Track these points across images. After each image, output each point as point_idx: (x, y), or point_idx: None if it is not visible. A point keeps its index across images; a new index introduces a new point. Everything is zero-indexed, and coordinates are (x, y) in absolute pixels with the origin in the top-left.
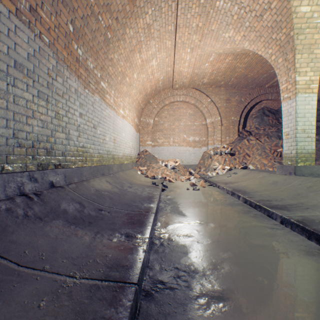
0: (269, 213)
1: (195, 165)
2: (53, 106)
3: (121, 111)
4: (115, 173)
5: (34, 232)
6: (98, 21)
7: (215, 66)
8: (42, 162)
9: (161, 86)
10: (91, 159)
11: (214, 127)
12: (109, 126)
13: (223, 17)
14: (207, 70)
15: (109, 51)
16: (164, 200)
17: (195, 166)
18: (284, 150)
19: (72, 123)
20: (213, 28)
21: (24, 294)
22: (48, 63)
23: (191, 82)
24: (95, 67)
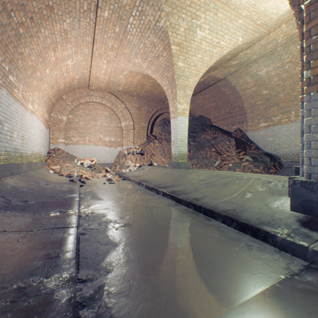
0: (158, 191)
1: (111, 163)
2: None
3: (30, 106)
4: (25, 172)
5: None
6: (10, 17)
7: (129, 79)
8: None
9: (76, 85)
10: None
11: (128, 130)
12: (17, 122)
13: (133, 47)
14: (122, 80)
15: (20, 45)
16: (84, 193)
17: (111, 164)
18: (172, 152)
19: None
20: (126, 51)
21: (3, 239)
22: None
23: (108, 87)
24: (4, 60)
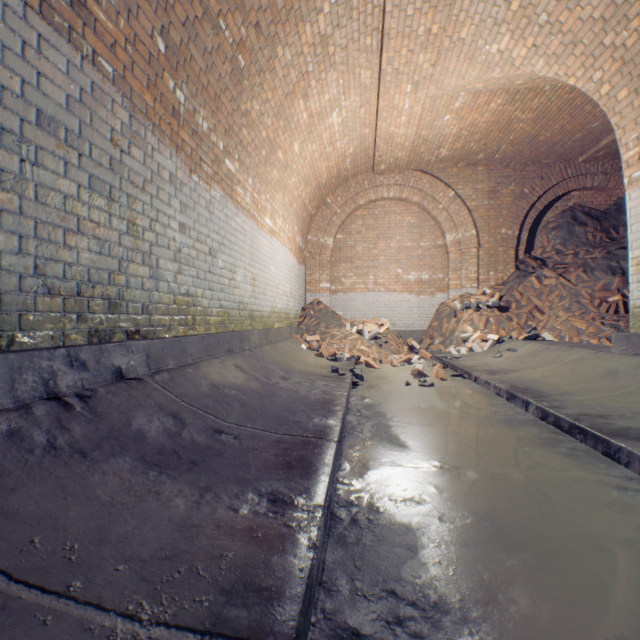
0: (610, 448)
1: (421, 331)
2: (123, 208)
3: (268, 221)
4: (254, 348)
5: (63, 489)
6: (218, 30)
7: (466, 121)
8: (98, 326)
9: (349, 169)
10: (205, 319)
11: (463, 251)
12: (242, 252)
13: (487, 7)
14: (447, 129)
15: (242, 96)
16: (356, 409)
17: (422, 334)
18: (633, 298)
19: (164, 244)
20: (463, 34)
21: None
22: (112, 118)
23: (413, 157)
24: (213, 128)
